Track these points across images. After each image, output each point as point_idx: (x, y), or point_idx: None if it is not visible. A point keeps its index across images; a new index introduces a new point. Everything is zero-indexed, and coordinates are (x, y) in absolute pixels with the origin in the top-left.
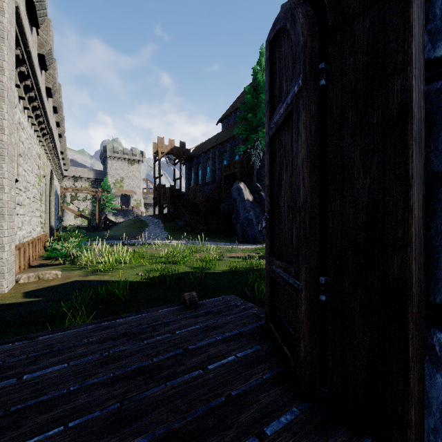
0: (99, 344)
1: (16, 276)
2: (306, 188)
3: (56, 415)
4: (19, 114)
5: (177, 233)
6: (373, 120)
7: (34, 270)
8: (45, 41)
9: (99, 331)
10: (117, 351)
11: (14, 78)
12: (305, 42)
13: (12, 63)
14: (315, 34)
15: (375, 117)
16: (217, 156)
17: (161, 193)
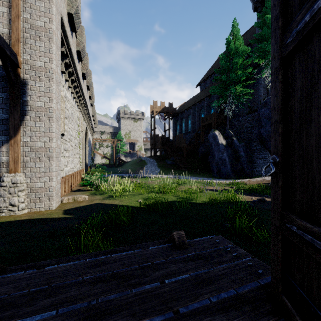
0: (90, 287)
1: (61, 198)
2: None
3: None
4: (65, 91)
5: (166, 170)
6: None
7: (73, 193)
8: (81, 41)
9: (94, 268)
10: (104, 301)
11: (59, 65)
12: None
13: (58, 55)
14: None
15: None
16: (197, 111)
17: (155, 141)
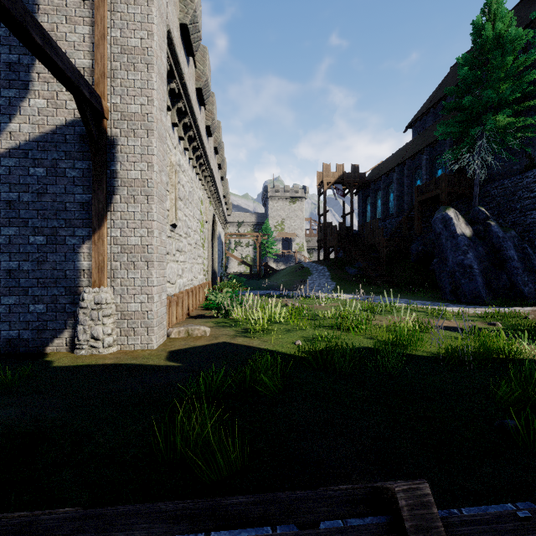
0: None
1: (169, 329)
2: None
3: None
4: (179, 156)
5: (347, 284)
6: None
7: (189, 322)
8: (202, 73)
9: None
10: None
11: (165, 110)
12: None
13: (163, 93)
14: None
15: None
16: (406, 176)
17: (326, 234)
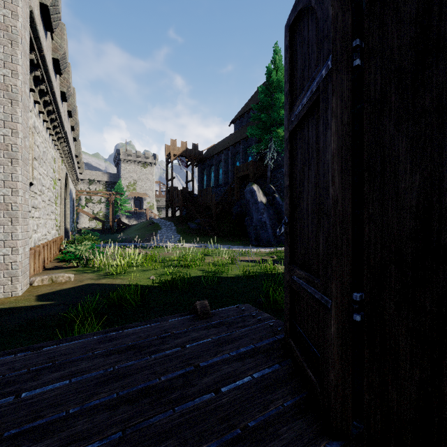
0: (104, 358)
1: (31, 279)
2: (337, 188)
3: (52, 444)
4: (34, 119)
5: (189, 236)
6: (424, 103)
7: (49, 272)
8: (60, 46)
9: (105, 343)
10: (122, 367)
11: (28, 82)
12: (336, 16)
13: (26, 67)
14: (347, 6)
15: (427, 99)
16: (230, 157)
17: (173, 196)
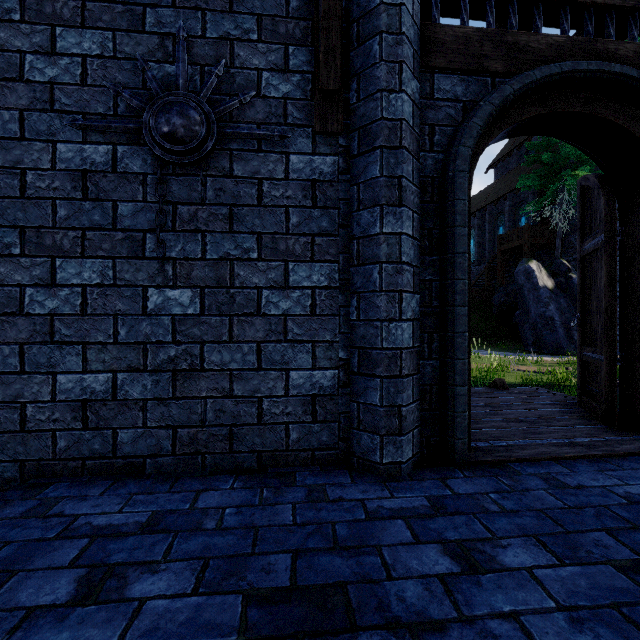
0: None
1: None
2: (607, 300)
3: None
4: None
5: None
6: None
7: None
8: None
9: None
10: None
11: None
12: (606, 215)
13: None
14: (613, 209)
15: None
16: (488, 222)
17: None
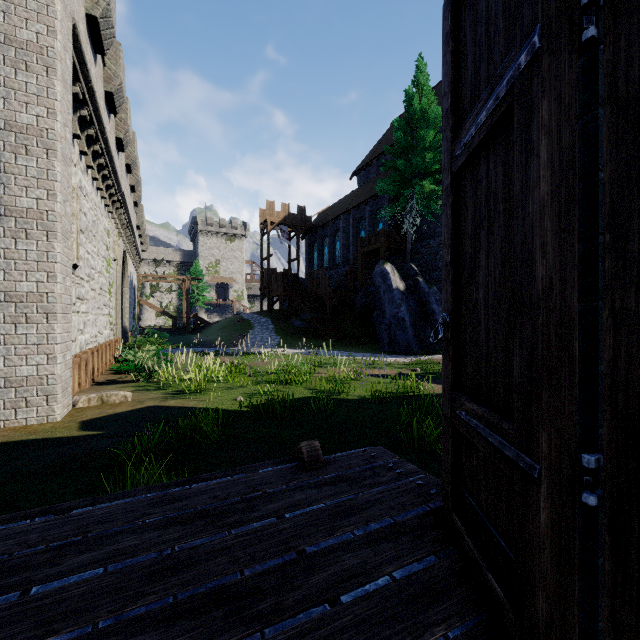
0: (159, 532)
1: (74, 398)
2: (551, 264)
3: None
4: (80, 176)
5: (293, 338)
6: None
7: (99, 389)
8: (114, 74)
9: (163, 505)
10: (185, 549)
11: (70, 124)
12: None
13: (68, 103)
14: None
15: None
16: (351, 225)
17: (270, 281)
